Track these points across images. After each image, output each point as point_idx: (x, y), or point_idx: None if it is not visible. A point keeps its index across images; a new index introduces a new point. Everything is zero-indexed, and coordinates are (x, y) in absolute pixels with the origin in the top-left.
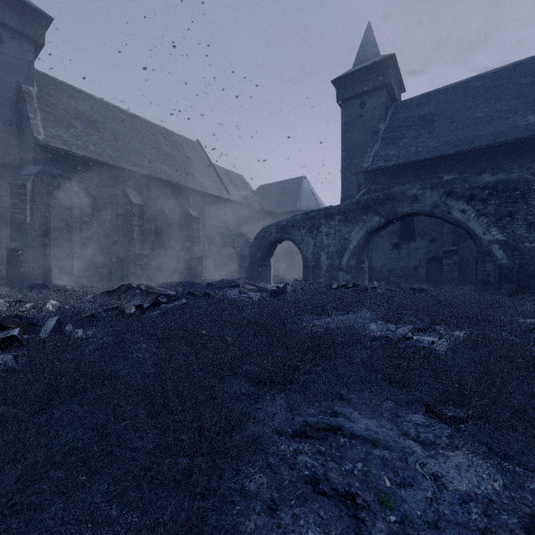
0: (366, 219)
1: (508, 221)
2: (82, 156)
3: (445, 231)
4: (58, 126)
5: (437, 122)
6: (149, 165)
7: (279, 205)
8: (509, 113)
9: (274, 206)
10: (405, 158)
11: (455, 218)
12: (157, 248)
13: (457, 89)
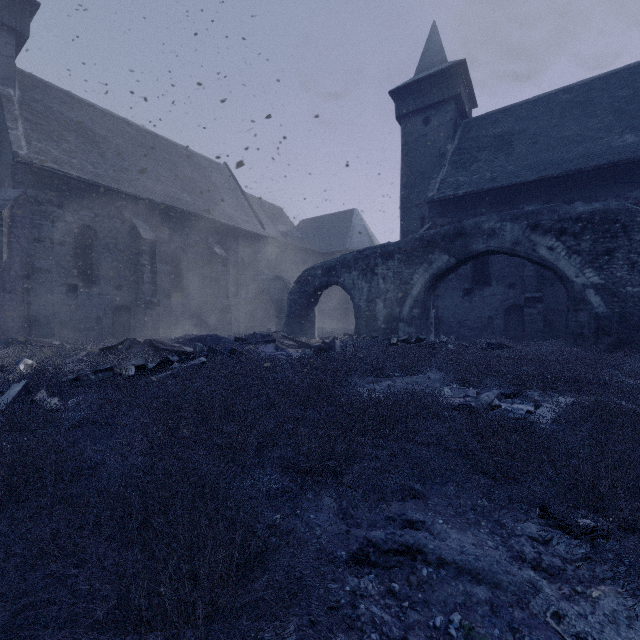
0: (432, 258)
1: (606, 261)
2: (76, 178)
3: (527, 273)
4: (47, 140)
5: (516, 142)
6: (163, 192)
7: (325, 243)
8: (603, 131)
9: (319, 245)
10: (478, 185)
11: (541, 257)
12: (174, 295)
13: (540, 104)
